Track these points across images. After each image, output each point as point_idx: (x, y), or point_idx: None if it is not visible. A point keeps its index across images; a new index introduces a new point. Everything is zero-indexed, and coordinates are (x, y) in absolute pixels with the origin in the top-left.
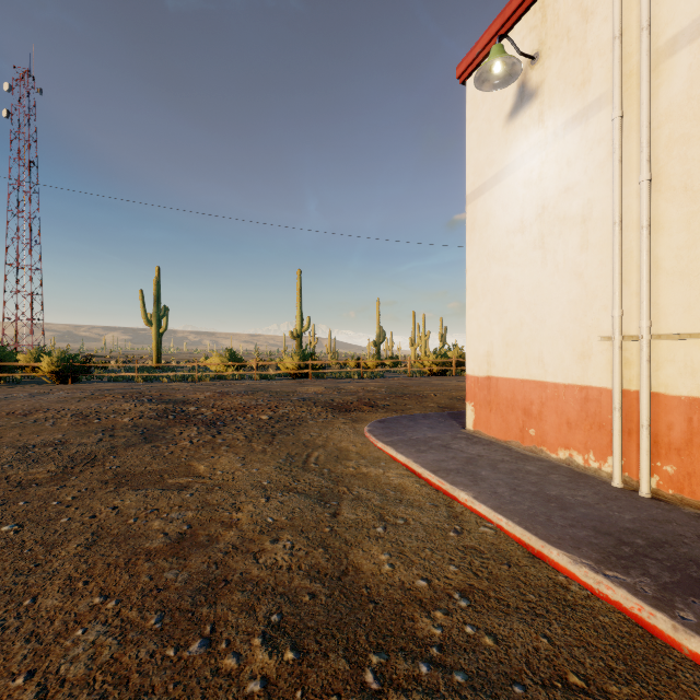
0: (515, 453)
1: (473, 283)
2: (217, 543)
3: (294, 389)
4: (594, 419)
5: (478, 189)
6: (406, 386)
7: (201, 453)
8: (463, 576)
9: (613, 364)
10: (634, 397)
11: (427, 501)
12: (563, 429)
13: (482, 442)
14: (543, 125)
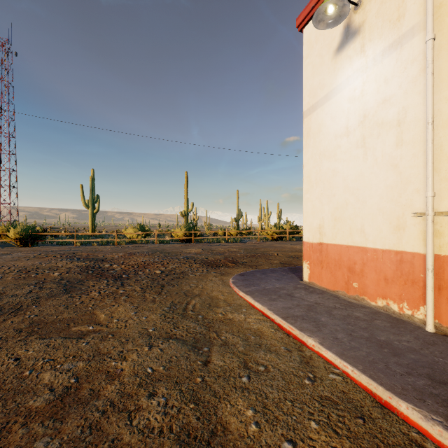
0: (343, 301)
1: (308, 175)
2: (97, 399)
3: (181, 251)
4: (408, 277)
5: (312, 107)
6: (257, 248)
7: (105, 302)
8: (325, 436)
9: (426, 234)
10: (444, 260)
11: (281, 346)
12: (381, 283)
13: (317, 291)
14: (364, 54)
